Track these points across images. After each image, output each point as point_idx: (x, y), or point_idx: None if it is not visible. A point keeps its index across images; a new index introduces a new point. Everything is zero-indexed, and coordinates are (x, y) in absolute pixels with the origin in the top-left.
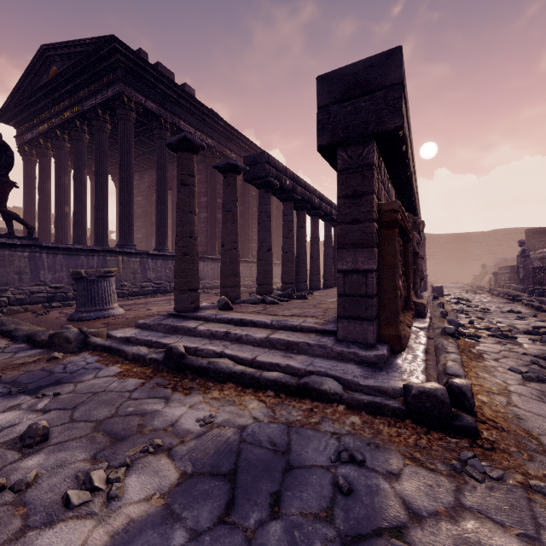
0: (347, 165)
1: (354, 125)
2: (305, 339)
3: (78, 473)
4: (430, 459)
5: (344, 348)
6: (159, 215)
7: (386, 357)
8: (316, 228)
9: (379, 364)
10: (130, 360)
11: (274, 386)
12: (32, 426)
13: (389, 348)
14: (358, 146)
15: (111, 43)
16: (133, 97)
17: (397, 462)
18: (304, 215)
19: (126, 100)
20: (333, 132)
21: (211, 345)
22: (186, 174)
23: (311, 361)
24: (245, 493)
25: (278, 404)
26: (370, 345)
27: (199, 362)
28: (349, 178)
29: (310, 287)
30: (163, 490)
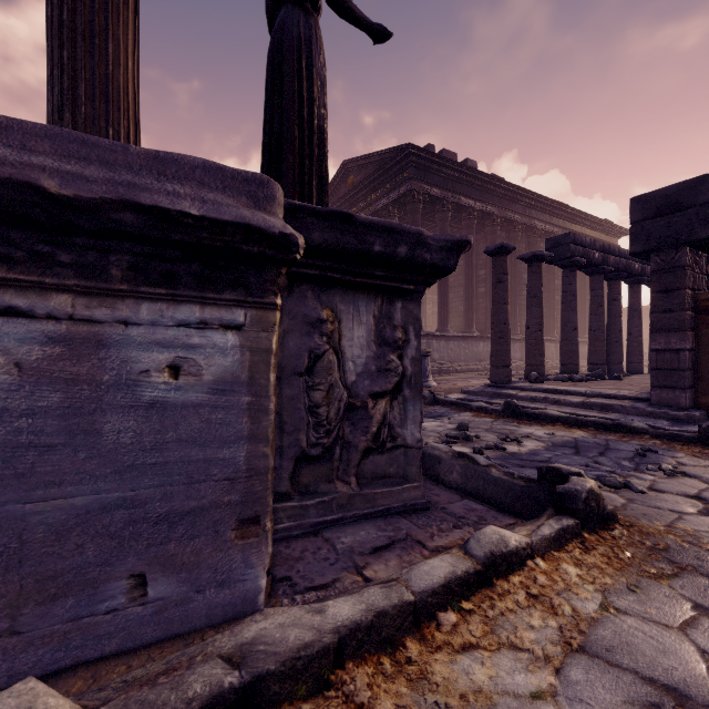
0: (660, 267)
1: (666, 236)
2: (619, 403)
3: (497, 437)
4: (706, 457)
5: (655, 409)
6: (441, 296)
7: (697, 417)
8: (637, 298)
9: (688, 421)
10: (474, 410)
11: (593, 425)
12: (462, 422)
13: (704, 413)
14: (670, 252)
15: (406, 149)
16: (421, 190)
17: (681, 455)
18: (619, 285)
19: (416, 194)
20: (645, 242)
21: (533, 405)
22: (501, 273)
23: (624, 416)
24: (584, 451)
25: (597, 433)
26: (682, 408)
27: (531, 411)
28: (661, 277)
29: (628, 371)
30: (541, 446)
